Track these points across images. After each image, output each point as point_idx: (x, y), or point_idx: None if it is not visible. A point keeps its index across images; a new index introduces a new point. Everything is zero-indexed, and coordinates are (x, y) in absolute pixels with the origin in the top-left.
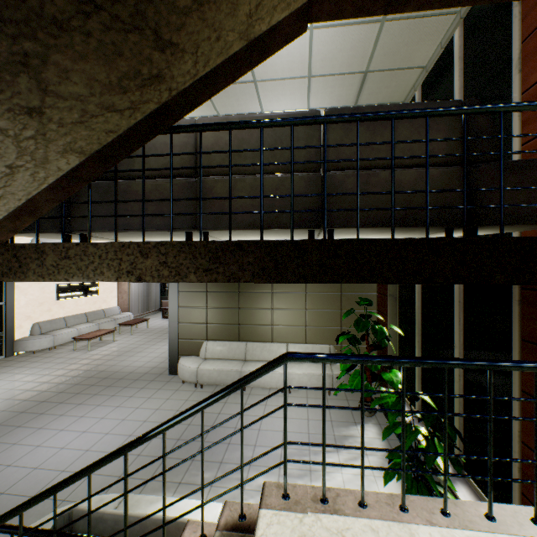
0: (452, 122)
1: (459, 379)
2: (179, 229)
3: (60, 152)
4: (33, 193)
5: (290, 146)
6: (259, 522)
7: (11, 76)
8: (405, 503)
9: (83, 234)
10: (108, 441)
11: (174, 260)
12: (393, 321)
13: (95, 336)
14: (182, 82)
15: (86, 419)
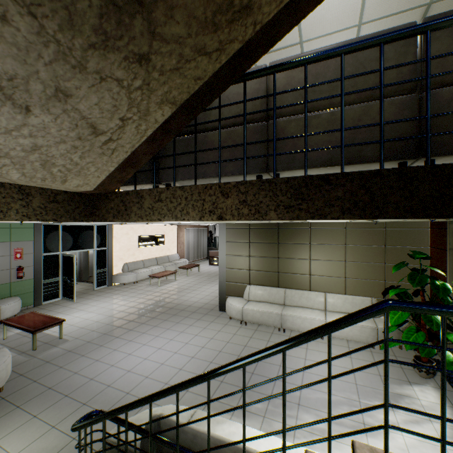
0: None
1: None
2: (251, 172)
3: (158, 103)
4: (136, 146)
5: (379, 68)
6: None
7: (129, 19)
8: None
9: (168, 184)
10: (176, 359)
11: (253, 198)
12: None
13: (163, 275)
14: (267, 13)
15: (160, 338)
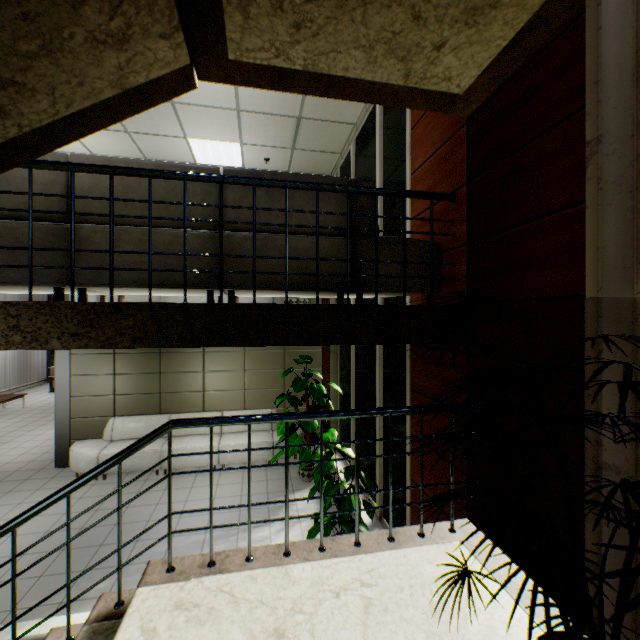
0: (341, 197)
1: (379, 431)
2: (44, 284)
3: None
4: None
5: (184, 201)
6: (134, 600)
7: None
8: (290, 549)
9: None
10: None
11: (29, 323)
12: (335, 379)
13: None
14: (37, 120)
15: None
